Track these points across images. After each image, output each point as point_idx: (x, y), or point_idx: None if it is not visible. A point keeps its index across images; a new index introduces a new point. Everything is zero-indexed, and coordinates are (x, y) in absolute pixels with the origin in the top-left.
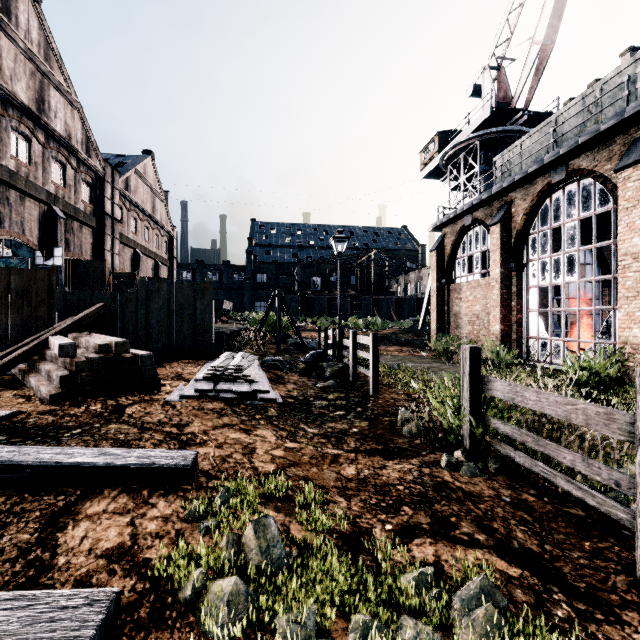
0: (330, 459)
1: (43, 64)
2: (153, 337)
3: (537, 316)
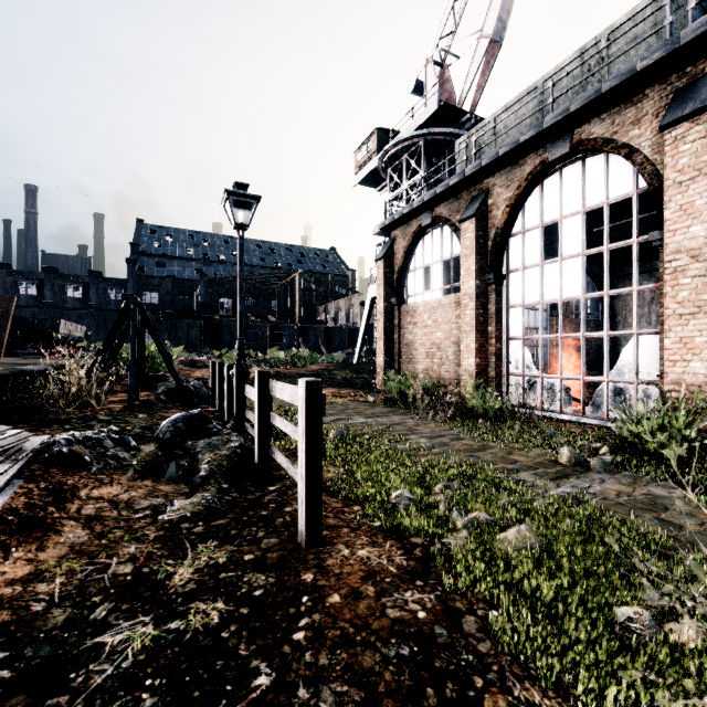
0: None
1: None
2: None
3: (522, 345)
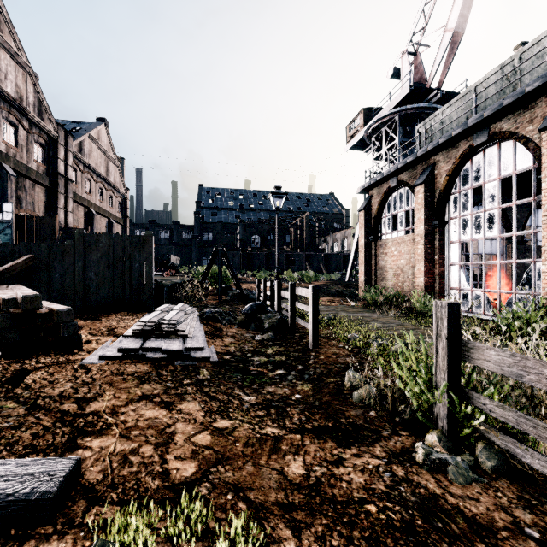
0: (270, 445)
1: None
2: (91, 289)
3: (458, 269)
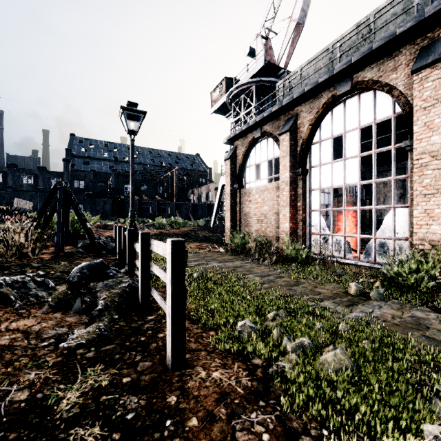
0: None
1: None
2: None
3: (319, 215)
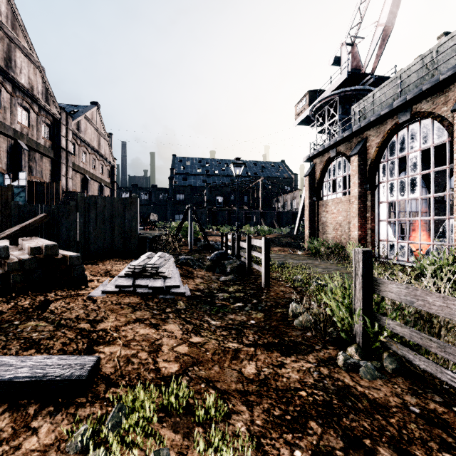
0: (231, 354)
1: (10, 31)
2: (90, 240)
3: (386, 224)
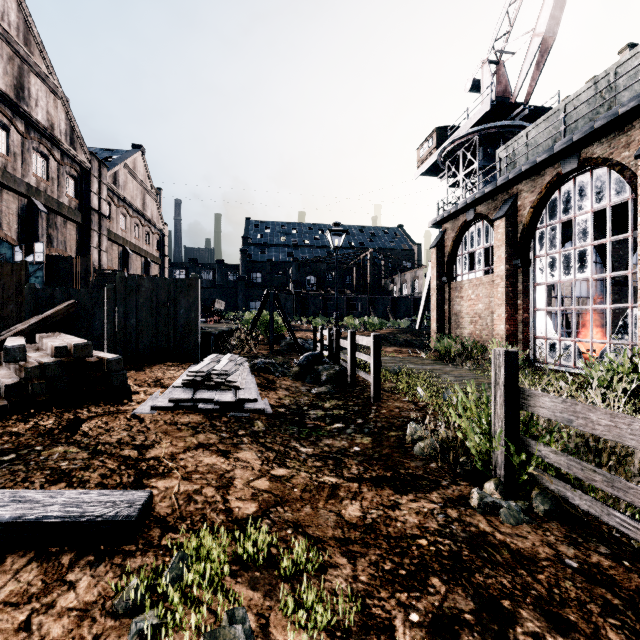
0: (327, 492)
1: (22, 49)
2: (133, 338)
3: (545, 315)
